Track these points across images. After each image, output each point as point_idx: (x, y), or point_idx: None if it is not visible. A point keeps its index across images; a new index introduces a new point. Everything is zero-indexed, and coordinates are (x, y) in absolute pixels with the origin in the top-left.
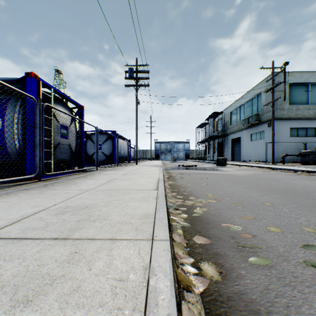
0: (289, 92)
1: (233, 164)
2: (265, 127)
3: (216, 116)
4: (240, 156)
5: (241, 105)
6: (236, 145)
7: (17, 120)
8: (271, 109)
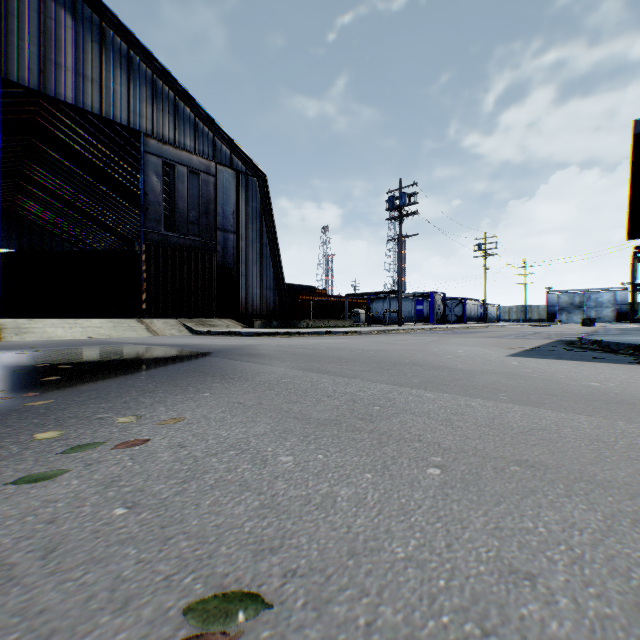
0: None
1: None
2: None
3: None
4: None
5: None
6: None
7: (427, 306)
8: None
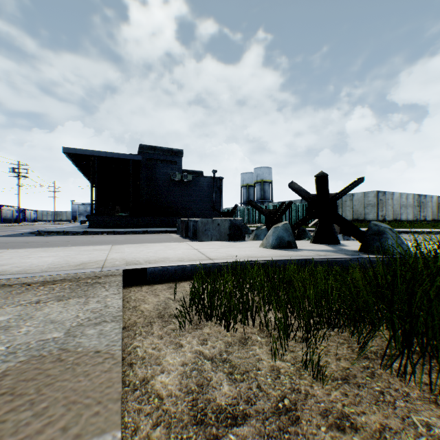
0: None
1: None
2: None
3: None
4: None
5: None
6: None
7: None
8: None
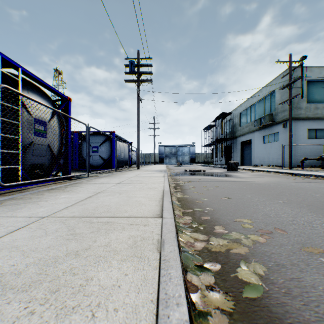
0: (307, 89)
1: (246, 168)
2: (280, 128)
3: (224, 117)
4: (250, 160)
5: (252, 105)
6: (246, 148)
7: None
8: (289, 107)
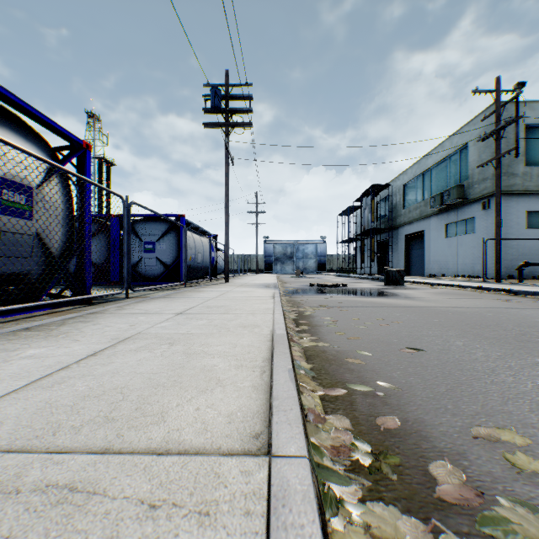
0: (525, 142)
1: (418, 281)
2: (477, 210)
3: (376, 193)
4: (422, 266)
5: (426, 172)
6: (415, 246)
7: None
8: (495, 172)
